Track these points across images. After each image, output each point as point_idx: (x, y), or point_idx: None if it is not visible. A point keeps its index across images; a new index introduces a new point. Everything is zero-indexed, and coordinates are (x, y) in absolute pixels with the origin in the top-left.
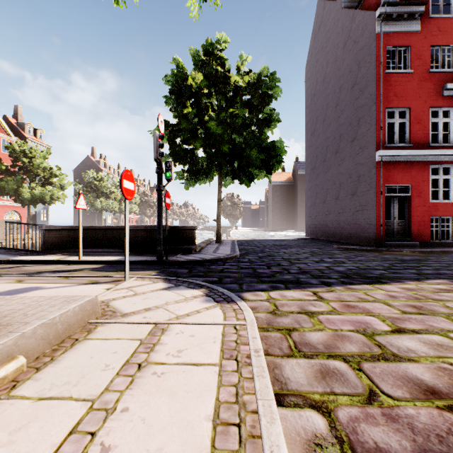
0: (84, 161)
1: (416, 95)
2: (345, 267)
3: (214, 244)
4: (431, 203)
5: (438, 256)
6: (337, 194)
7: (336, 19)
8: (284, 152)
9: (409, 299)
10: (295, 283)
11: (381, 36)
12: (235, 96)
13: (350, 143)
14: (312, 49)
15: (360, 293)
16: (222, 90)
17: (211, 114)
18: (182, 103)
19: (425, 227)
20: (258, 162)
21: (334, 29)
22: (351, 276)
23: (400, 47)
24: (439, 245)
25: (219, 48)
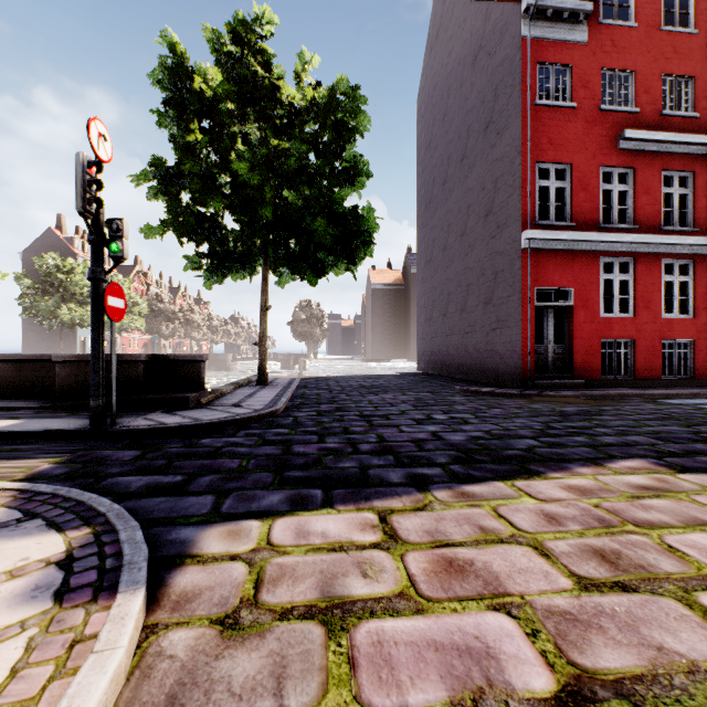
0: (42, 237)
1: (581, 144)
2: (465, 434)
3: (252, 387)
4: (602, 318)
5: (616, 404)
6: (463, 302)
7: (462, 18)
8: (376, 227)
9: (587, 524)
10: (353, 484)
11: (530, 43)
12: (291, 125)
13: (483, 219)
14: (427, 70)
15: (485, 510)
16: (268, 112)
17: (240, 147)
18: (185, 123)
19: (594, 356)
20: (329, 241)
21: (459, 35)
22: (473, 456)
23: (557, 64)
24: (614, 384)
25: (260, 33)
